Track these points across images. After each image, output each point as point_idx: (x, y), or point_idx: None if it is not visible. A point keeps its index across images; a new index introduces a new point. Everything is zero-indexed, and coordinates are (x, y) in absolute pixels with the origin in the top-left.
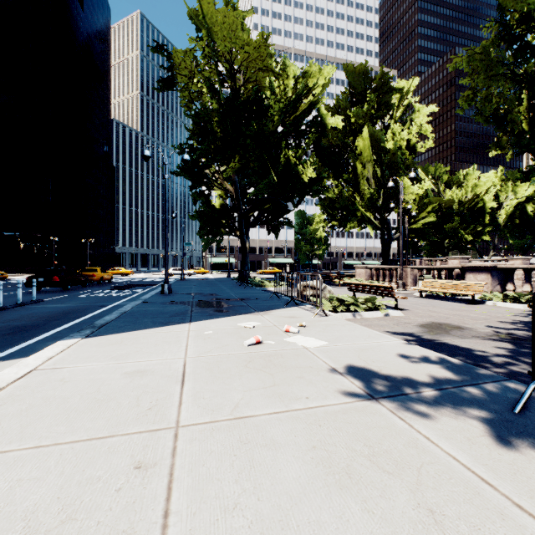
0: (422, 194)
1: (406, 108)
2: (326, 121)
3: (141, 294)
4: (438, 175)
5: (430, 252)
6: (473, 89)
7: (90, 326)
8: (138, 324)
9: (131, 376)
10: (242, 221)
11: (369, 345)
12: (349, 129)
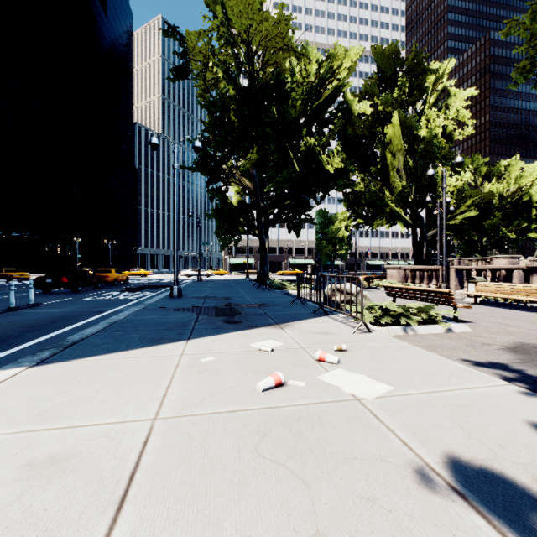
0: (461, 186)
1: (441, 93)
2: (352, 108)
3: (150, 297)
4: (475, 168)
5: (465, 252)
6: (531, 57)
7: (57, 344)
8: (120, 342)
9: (32, 476)
10: (261, 219)
11: (465, 396)
12: (376, 117)
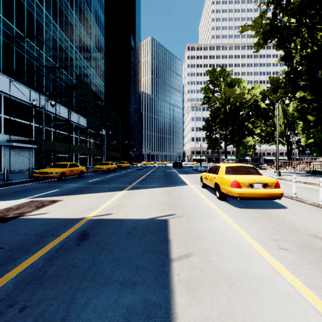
0: None
1: None
2: (261, 106)
3: None
4: None
5: (318, 153)
6: None
7: None
8: None
9: None
10: (226, 144)
11: None
12: (270, 103)
